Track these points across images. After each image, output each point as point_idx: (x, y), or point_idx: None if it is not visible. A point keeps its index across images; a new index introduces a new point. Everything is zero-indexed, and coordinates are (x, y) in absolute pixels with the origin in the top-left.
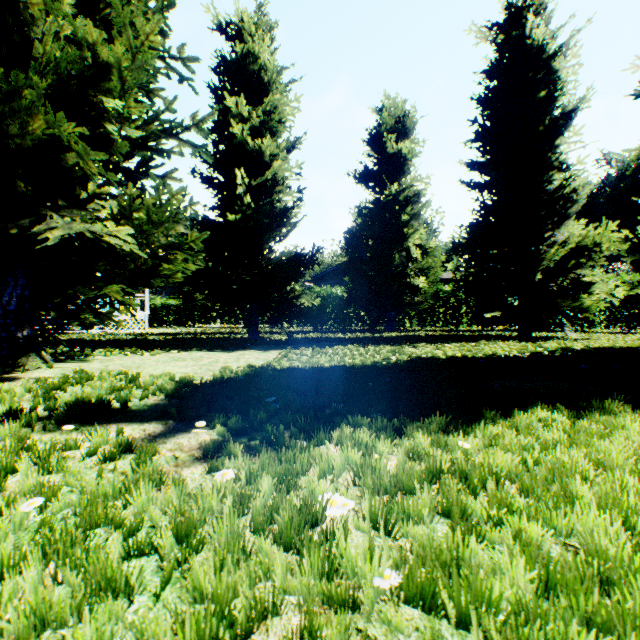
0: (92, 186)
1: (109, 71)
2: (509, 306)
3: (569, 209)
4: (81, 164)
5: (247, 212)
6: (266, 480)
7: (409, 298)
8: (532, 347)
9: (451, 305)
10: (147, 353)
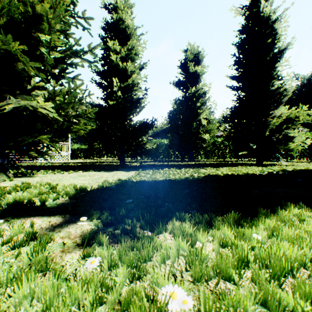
0: (33, 82)
1: (42, 18)
2: (251, 148)
3: (282, 99)
4: (26, 69)
5: (119, 100)
6: (121, 271)
7: (200, 145)
8: (266, 169)
9: (221, 148)
10: (65, 172)
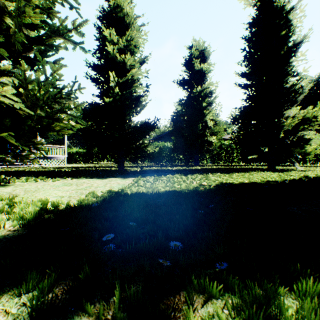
0: None
1: None
2: (263, 152)
3: (298, 97)
4: None
5: (116, 97)
6: None
7: (206, 148)
8: (285, 175)
9: (228, 152)
10: (48, 180)
